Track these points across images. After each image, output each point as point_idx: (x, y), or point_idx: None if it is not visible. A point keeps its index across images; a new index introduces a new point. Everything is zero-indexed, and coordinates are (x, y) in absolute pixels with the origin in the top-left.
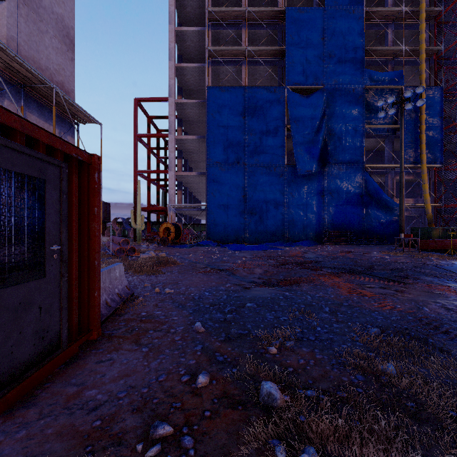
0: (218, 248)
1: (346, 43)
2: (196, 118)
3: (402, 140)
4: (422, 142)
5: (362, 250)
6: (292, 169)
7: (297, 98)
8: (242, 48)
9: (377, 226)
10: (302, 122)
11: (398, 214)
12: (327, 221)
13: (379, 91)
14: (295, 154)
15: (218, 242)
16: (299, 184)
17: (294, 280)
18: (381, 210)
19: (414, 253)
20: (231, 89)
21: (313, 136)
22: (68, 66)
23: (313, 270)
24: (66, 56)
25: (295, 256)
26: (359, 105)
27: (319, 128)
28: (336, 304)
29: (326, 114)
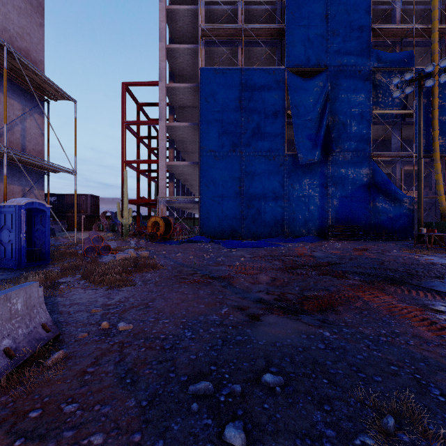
0: (212, 244)
1: (352, 20)
2: (189, 106)
3: (420, 122)
4: (435, 128)
5: (377, 248)
6: (292, 158)
7: (298, 81)
8: (238, 26)
9: (385, 220)
10: (303, 107)
11: (408, 207)
12: (331, 215)
13: (387, 74)
14: (296, 142)
15: (212, 237)
16: (300, 174)
17: (323, 298)
18: (390, 202)
19: (444, 252)
20: (226, 71)
21: (315, 122)
22: (35, 32)
23: (336, 277)
24: (33, 20)
25: (303, 256)
26: (366, 88)
27: (322, 113)
28: (440, 371)
29: (330, 98)
